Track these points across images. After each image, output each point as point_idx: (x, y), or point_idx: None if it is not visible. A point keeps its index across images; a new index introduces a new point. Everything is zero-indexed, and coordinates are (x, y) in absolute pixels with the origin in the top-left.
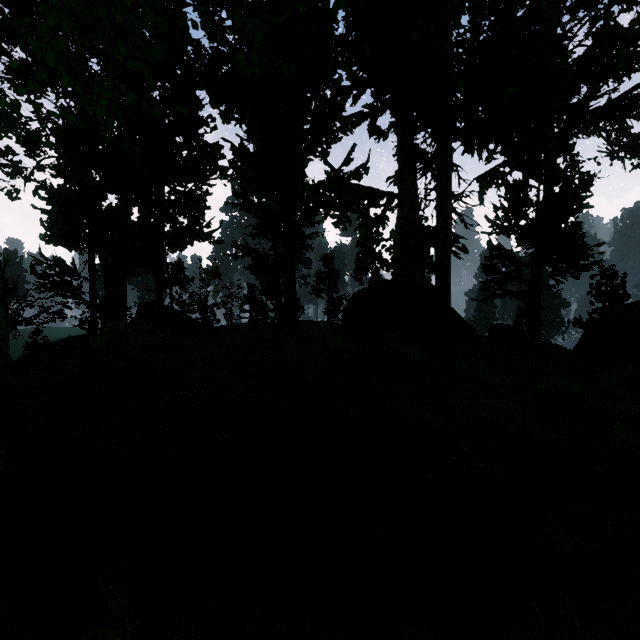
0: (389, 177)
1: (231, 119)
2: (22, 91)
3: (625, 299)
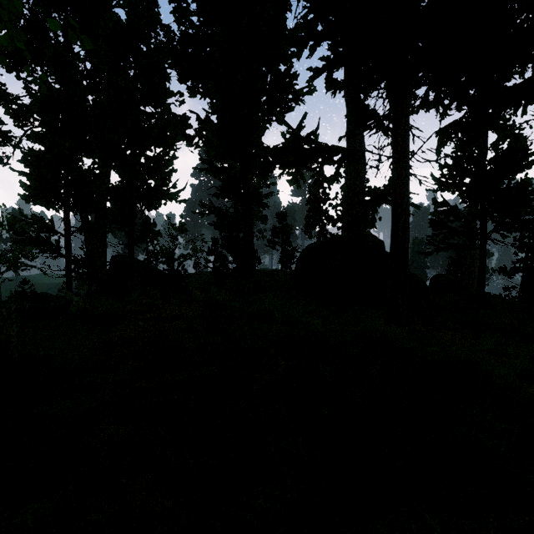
0: (341, 137)
1: (197, 93)
2: None
3: None
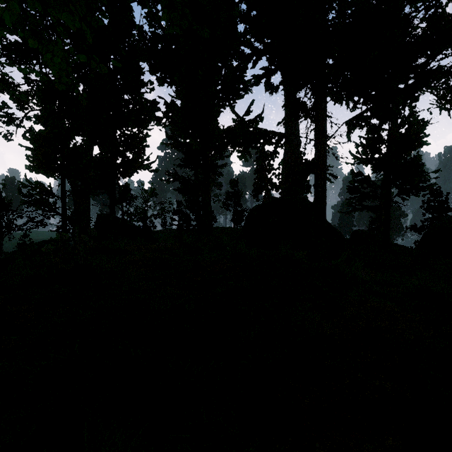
0: (279, 122)
1: (164, 82)
2: None
3: (448, 211)
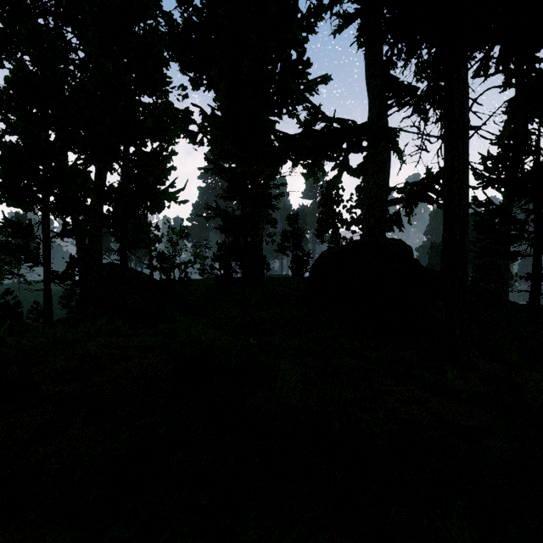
0: (367, 121)
1: (200, 85)
2: None
3: None
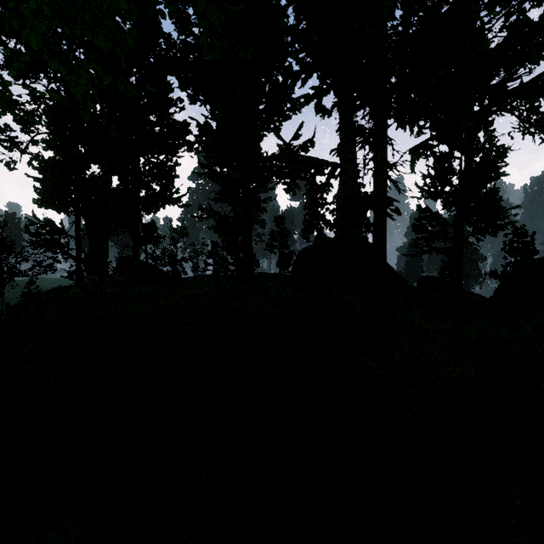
0: (332, 149)
1: (197, 101)
2: (12, 73)
3: (534, 254)
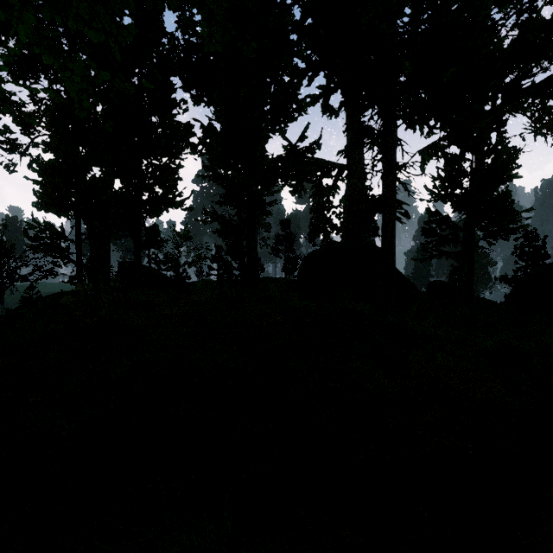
0: (339, 151)
1: (201, 102)
2: (5, 69)
3: (545, 258)
